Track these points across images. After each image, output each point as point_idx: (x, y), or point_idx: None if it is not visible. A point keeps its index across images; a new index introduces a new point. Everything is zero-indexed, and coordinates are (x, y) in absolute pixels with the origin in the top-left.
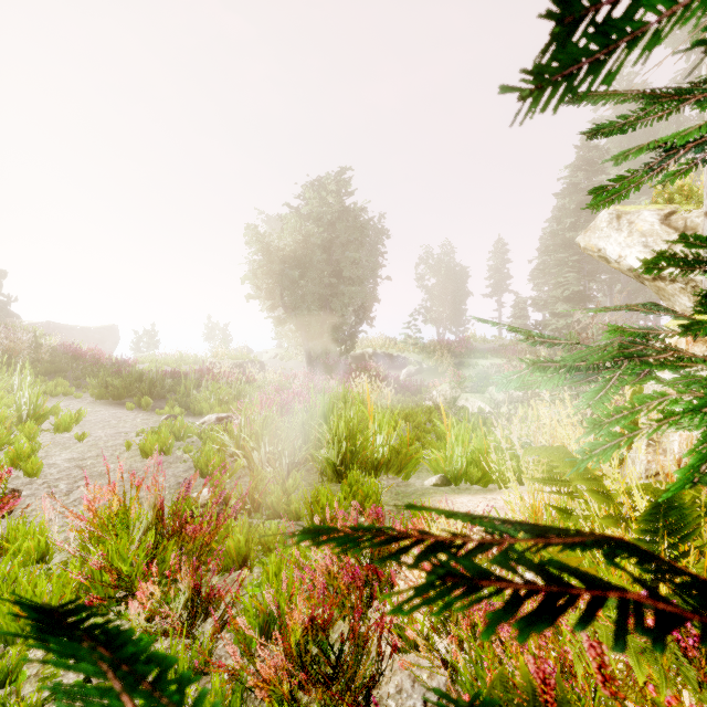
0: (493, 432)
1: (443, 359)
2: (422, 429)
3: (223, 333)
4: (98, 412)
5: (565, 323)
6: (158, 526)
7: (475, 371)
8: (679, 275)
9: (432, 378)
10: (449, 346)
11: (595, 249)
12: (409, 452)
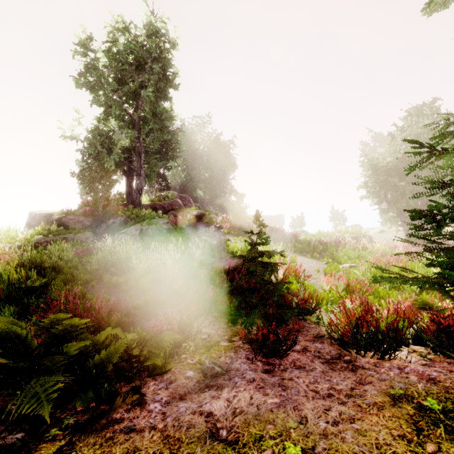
0: None
1: None
2: None
3: (341, 216)
4: (297, 257)
5: None
6: (347, 289)
7: None
8: None
9: None
10: None
11: None
12: None
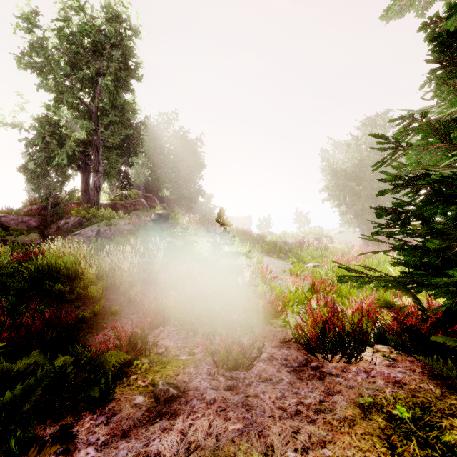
0: None
1: None
2: None
3: (305, 218)
4: (264, 258)
5: None
6: (312, 289)
7: None
8: None
9: None
10: None
11: None
12: None
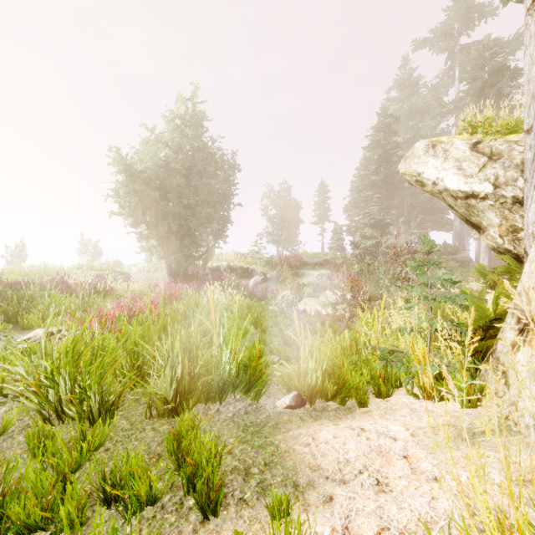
0: (339, 337)
1: (283, 270)
2: (270, 334)
3: (95, 248)
4: None
5: (371, 243)
6: None
7: (307, 280)
8: (491, 192)
9: (274, 285)
10: (287, 260)
11: (415, 173)
12: (258, 366)
